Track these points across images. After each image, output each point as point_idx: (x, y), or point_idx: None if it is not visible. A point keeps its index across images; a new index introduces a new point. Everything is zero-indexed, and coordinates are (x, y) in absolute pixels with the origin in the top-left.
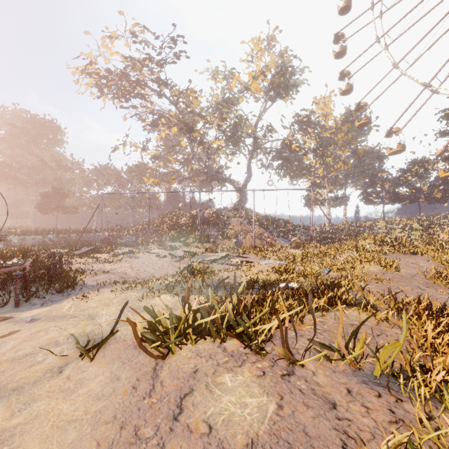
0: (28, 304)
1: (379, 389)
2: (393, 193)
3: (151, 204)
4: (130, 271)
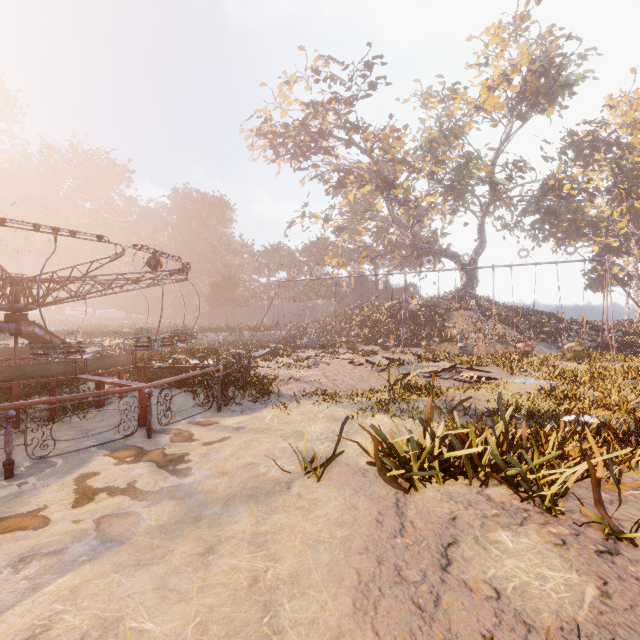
0: (228, 409)
1: None
2: None
3: (337, 293)
4: (326, 380)
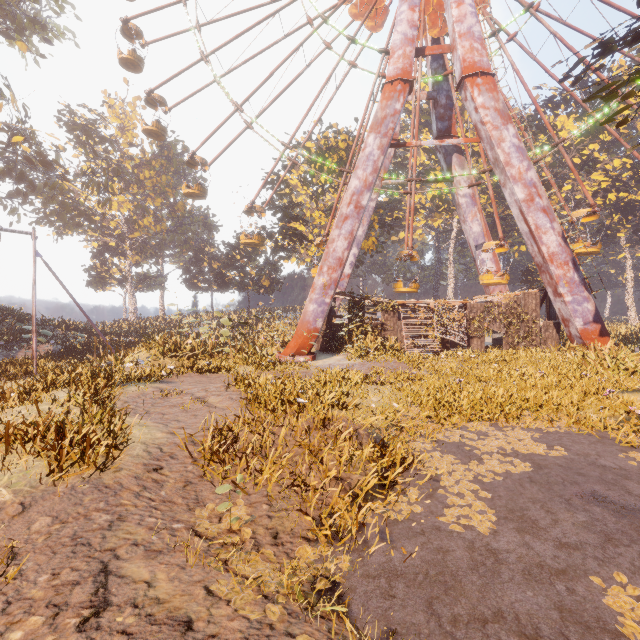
0: None
1: None
2: (220, 276)
3: None
4: None
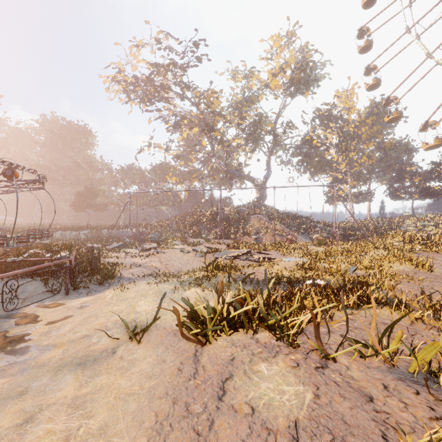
0: (76, 292)
1: (416, 387)
2: (423, 188)
3: (174, 202)
4: (160, 265)
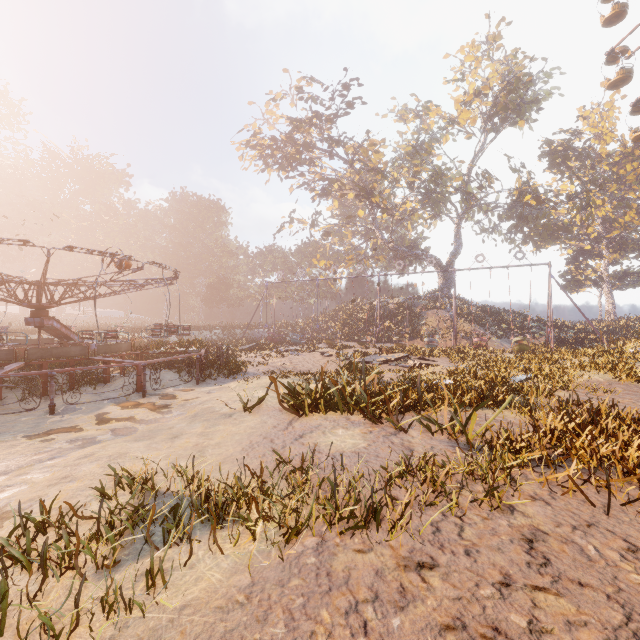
0: (205, 383)
1: (460, 450)
2: None
3: (319, 294)
4: (289, 365)
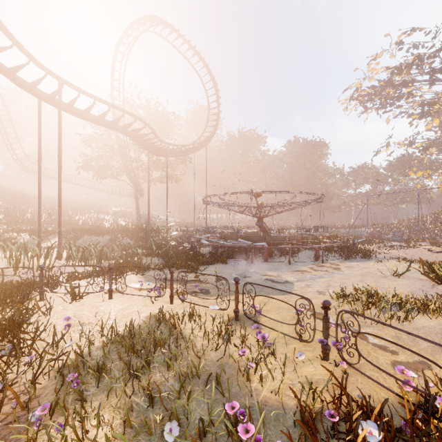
0: (349, 260)
1: None
2: None
3: (420, 201)
4: (405, 255)
